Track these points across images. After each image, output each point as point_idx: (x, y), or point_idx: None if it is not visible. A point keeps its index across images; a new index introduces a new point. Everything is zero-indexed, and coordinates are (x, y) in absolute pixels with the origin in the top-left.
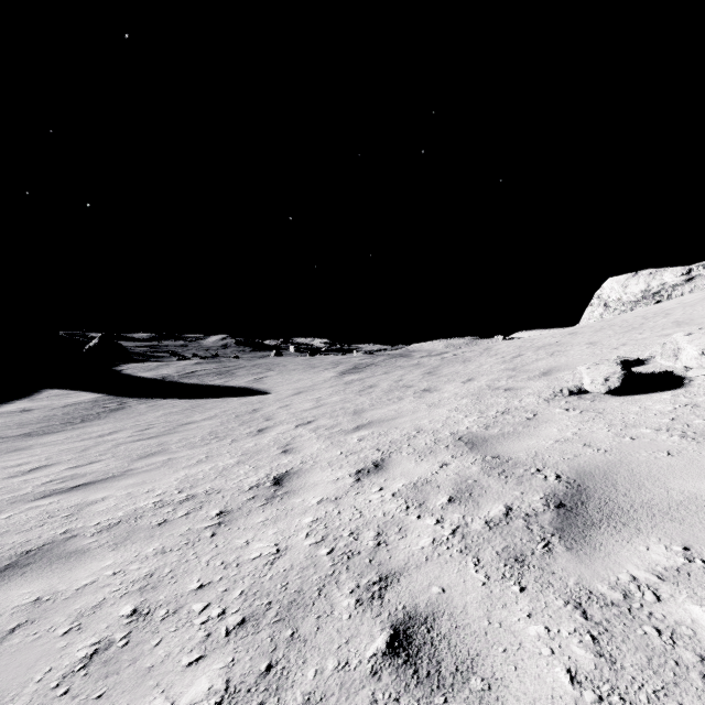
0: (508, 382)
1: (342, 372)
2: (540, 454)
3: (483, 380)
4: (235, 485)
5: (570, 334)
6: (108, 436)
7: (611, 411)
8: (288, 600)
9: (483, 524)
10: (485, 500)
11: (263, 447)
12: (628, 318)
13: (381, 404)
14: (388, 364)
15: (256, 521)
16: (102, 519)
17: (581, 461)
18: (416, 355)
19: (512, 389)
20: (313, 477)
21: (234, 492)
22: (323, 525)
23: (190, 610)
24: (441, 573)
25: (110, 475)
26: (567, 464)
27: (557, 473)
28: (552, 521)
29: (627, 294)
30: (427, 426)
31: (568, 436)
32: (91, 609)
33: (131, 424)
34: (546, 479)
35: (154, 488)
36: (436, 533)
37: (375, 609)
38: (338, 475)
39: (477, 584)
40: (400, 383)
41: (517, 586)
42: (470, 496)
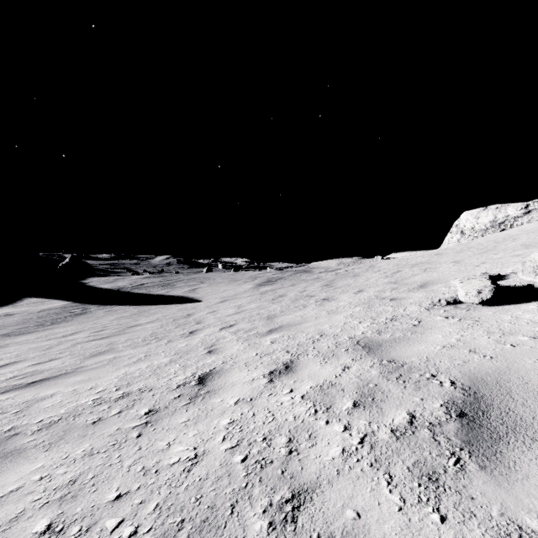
0: (392, 293)
1: (258, 285)
2: (431, 359)
3: (371, 291)
4: (165, 383)
5: (436, 254)
6: (70, 336)
7: (487, 319)
8: (200, 519)
9: (389, 433)
10: (387, 406)
11: (192, 348)
12: (482, 242)
13: (289, 311)
14: (294, 278)
15: (179, 421)
16: (46, 416)
17: (470, 367)
18: (316, 271)
19: (396, 299)
20: (232, 377)
21: (163, 391)
22: (238, 428)
23: (102, 528)
24: (354, 491)
25: (63, 372)
26: (459, 370)
27: (451, 379)
28: (457, 432)
29: (479, 224)
30: (329, 331)
31: (453, 342)
32: (8, 523)
33: (90, 326)
34: (442, 385)
35: (97, 385)
36: (345, 442)
37: (288, 537)
38: (254, 375)
39: (393, 508)
40: (304, 294)
41: (436, 514)
42: (373, 401)
